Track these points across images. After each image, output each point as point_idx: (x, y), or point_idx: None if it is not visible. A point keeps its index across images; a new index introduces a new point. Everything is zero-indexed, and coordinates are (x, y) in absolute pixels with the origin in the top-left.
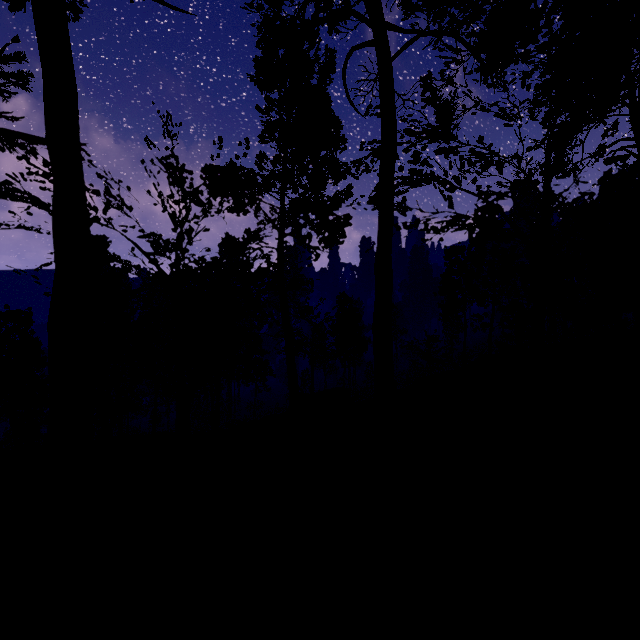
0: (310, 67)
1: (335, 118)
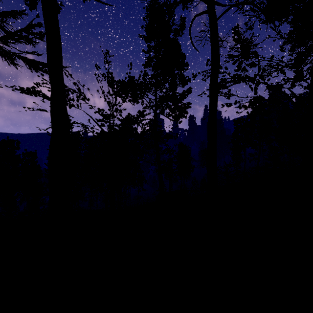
0: (169, 29)
1: (182, 53)
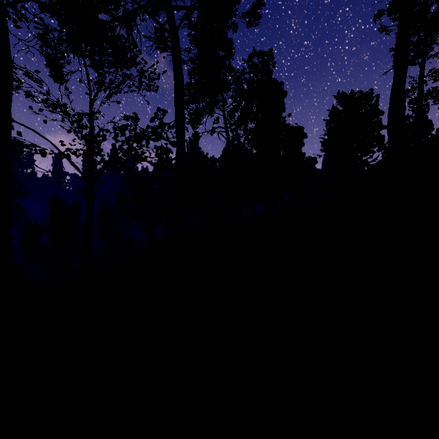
0: None
1: None
